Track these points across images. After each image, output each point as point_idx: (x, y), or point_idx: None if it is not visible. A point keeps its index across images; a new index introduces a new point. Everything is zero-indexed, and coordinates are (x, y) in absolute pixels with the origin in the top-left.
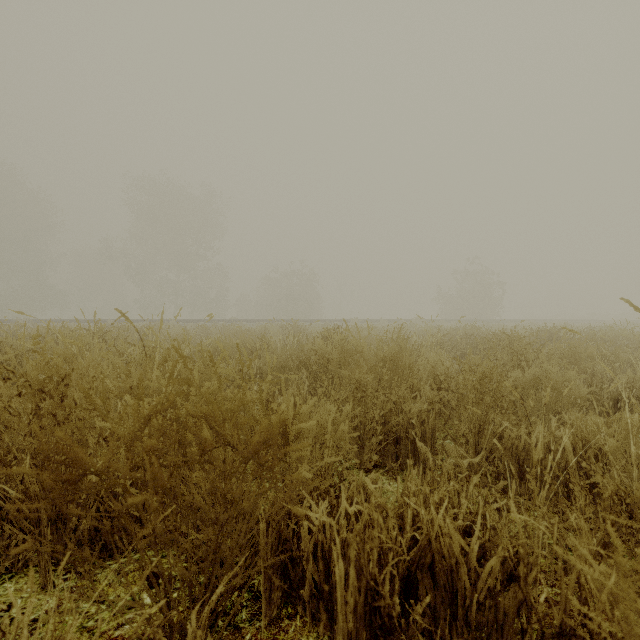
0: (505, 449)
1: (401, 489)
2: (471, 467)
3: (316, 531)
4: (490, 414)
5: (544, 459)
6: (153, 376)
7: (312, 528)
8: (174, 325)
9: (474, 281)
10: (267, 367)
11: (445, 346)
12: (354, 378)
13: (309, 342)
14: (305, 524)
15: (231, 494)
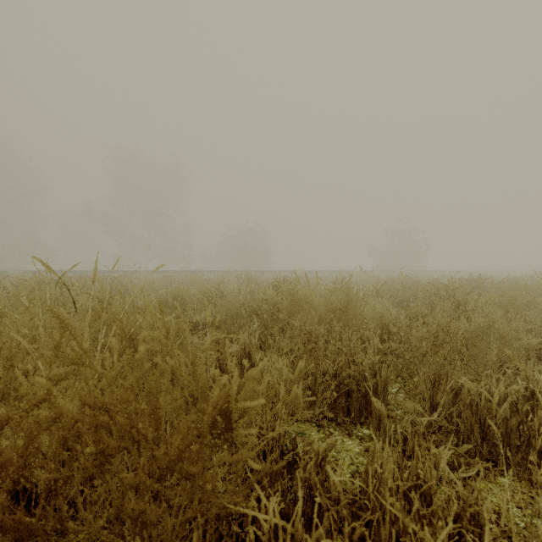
0: (464, 405)
1: (355, 447)
2: (426, 422)
3: (265, 540)
4: (448, 369)
5: (510, 419)
6: (85, 333)
7: (260, 537)
8: (143, 275)
9: (402, 238)
10: (221, 315)
11: (384, 294)
12: (305, 329)
13: (261, 291)
14: (251, 532)
15: (143, 518)
